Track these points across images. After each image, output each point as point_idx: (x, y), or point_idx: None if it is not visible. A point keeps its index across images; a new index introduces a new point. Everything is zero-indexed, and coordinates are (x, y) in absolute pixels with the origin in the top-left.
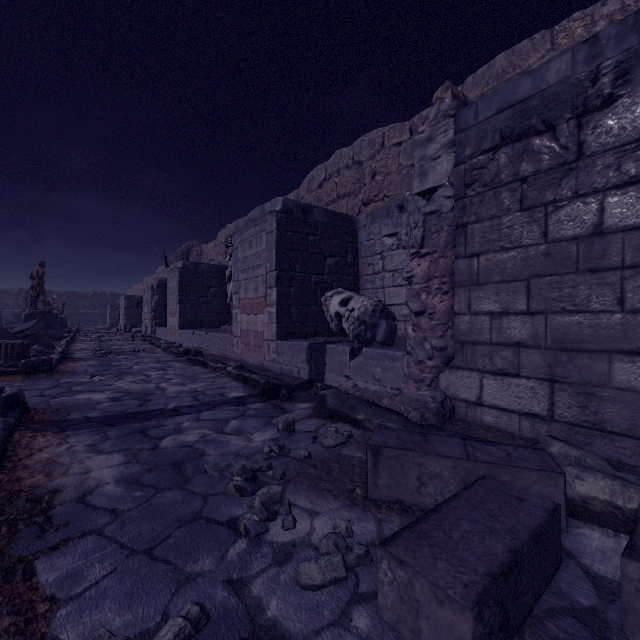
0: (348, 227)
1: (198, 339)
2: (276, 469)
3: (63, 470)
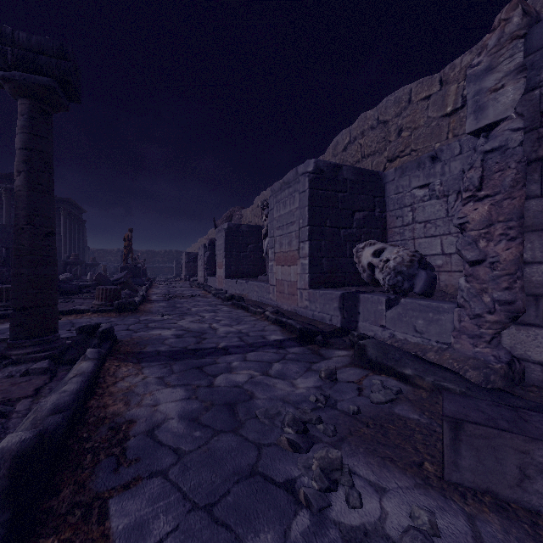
0: (376, 182)
1: (240, 287)
2: (327, 424)
3: (138, 400)
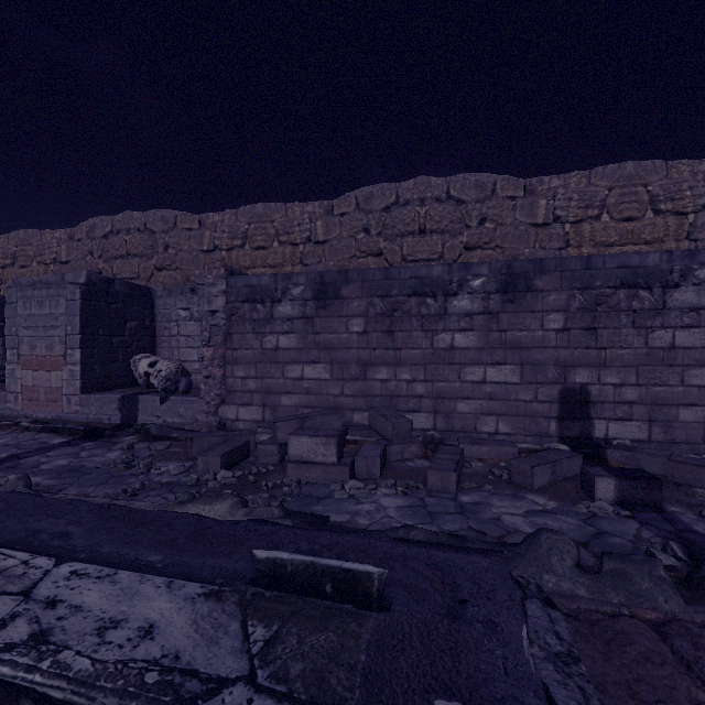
0: (147, 296)
1: None
2: (139, 460)
3: None
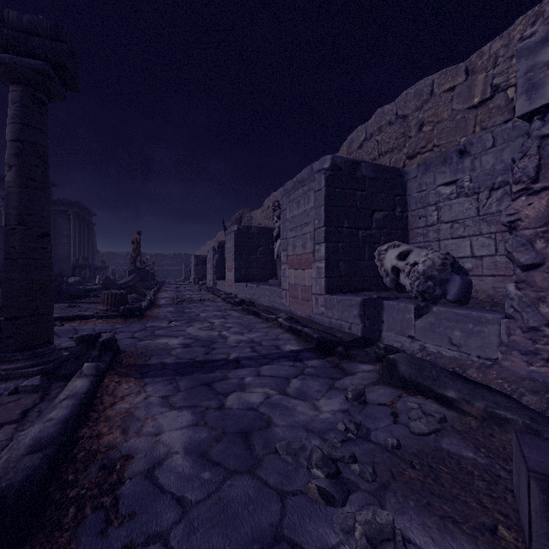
0: (396, 180)
1: (250, 291)
2: (363, 464)
3: (138, 427)
